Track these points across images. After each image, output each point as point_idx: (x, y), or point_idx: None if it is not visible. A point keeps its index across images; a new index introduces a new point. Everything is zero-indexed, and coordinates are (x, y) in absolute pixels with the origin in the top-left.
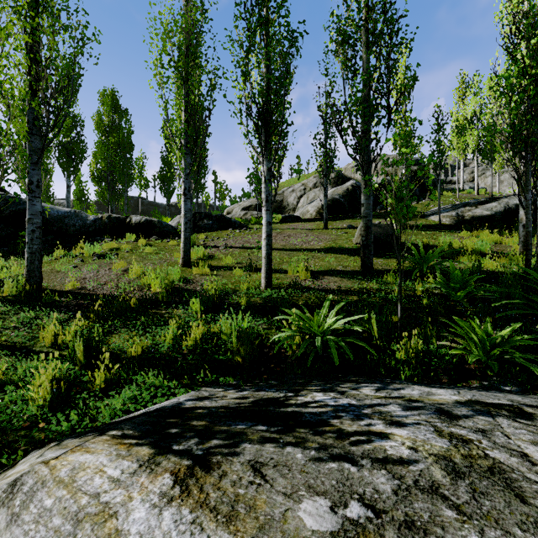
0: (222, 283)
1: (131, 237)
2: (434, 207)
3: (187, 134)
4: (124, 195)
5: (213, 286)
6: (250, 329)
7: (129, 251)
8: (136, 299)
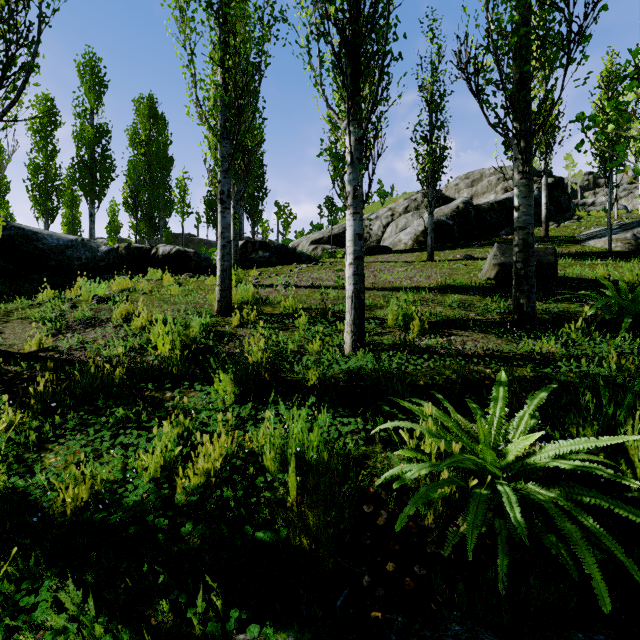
0: (277, 342)
1: (155, 274)
2: (586, 229)
3: (224, 102)
4: (160, 224)
5: (258, 348)
6: (332, 461)
7: (147, 293)
8: (125, 371)
